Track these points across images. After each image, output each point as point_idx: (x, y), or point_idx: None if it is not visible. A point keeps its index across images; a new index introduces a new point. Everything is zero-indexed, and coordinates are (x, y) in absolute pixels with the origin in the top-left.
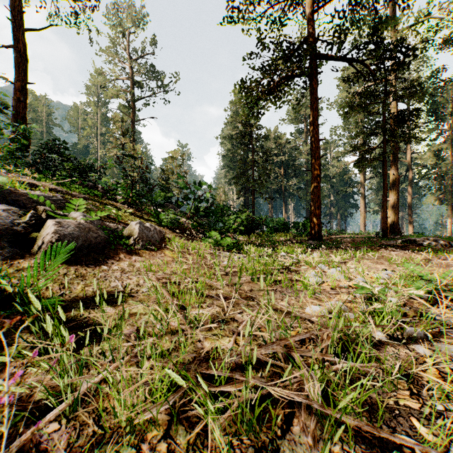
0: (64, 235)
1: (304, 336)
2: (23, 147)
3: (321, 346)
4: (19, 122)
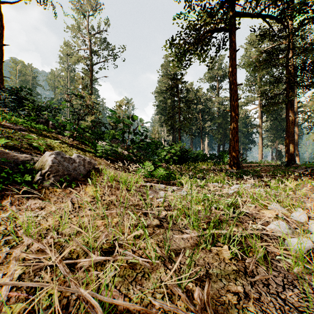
0: None
1: None
2: None
3: None
4: None
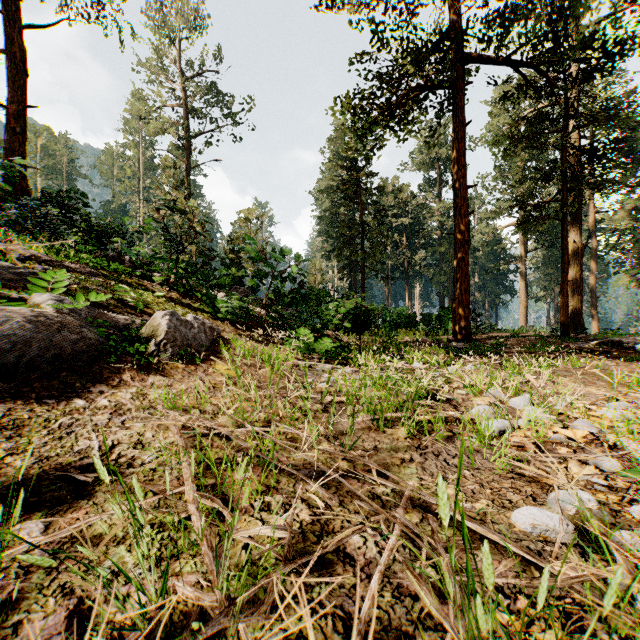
0: None
1: None
2: (8, 197)
3: None
4: None
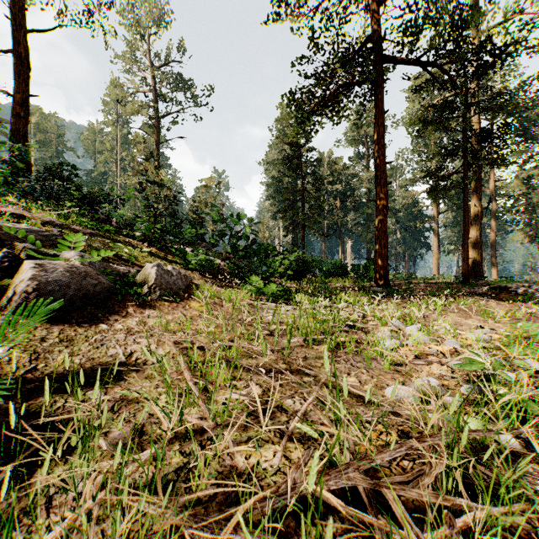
0: (47, 282)
1: (398, 452)
2: (19, 172)
3: (432, 475)
4: (13, 139)
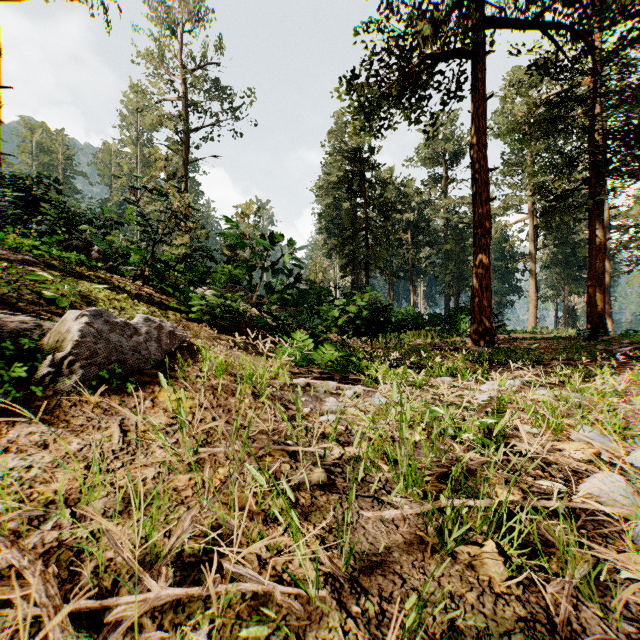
0: None
1: None
2: None
3: None
4: None
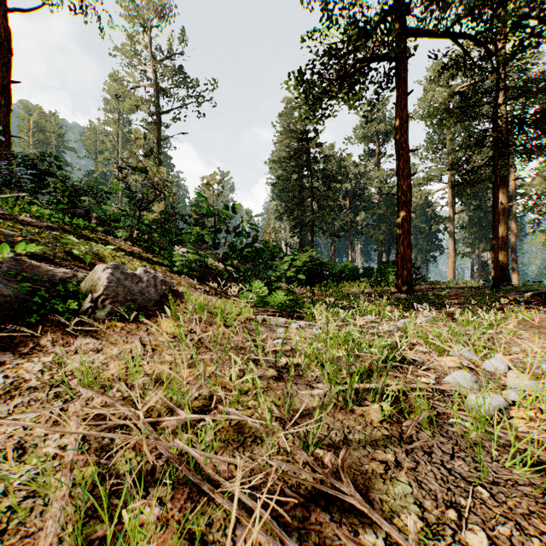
0: None
1: None
2: None
3: None
4: None
